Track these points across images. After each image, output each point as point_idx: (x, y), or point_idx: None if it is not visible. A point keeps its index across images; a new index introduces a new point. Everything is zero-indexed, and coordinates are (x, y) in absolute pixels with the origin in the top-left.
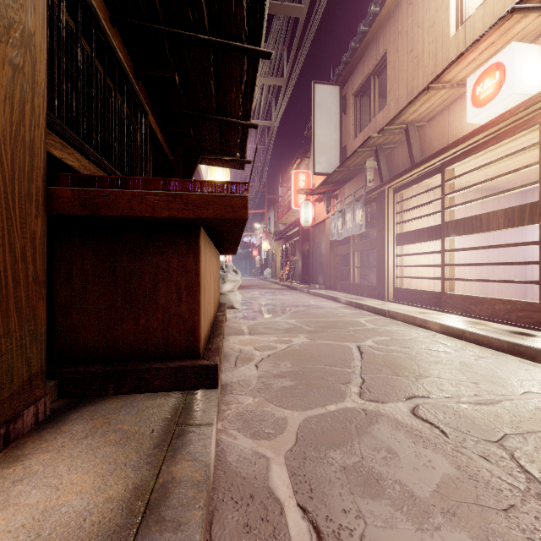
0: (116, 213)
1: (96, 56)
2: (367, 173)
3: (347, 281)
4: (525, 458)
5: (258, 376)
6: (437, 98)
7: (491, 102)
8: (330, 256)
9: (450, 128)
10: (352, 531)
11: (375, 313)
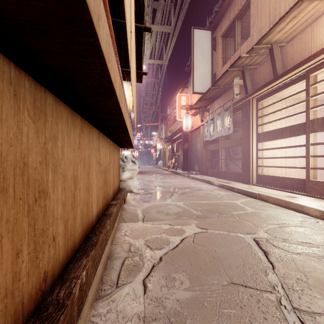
0: None
1: None
2: (234, 88)
3: (215, 169)
4: None
5: (144, 317)
6: (304, 14)
7: None
8: (203, 151)
9: (314, 42)
10: None
11: (246, 195)
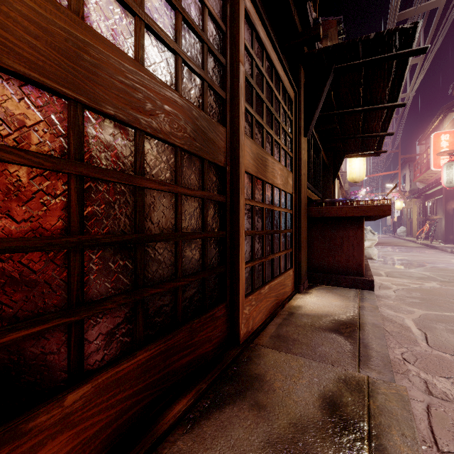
0: (331, 215)
1: None
2: None
3: None
4: None
5: (395, 295)
6: None
7: None
8: None
9: None
10: (441, 337)
11: None
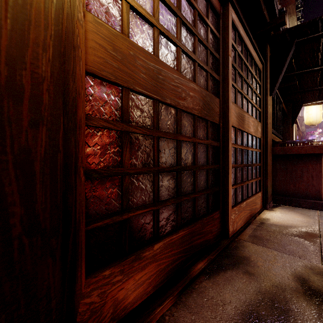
0: (292, 153)
1: None
2: None
3: None
4: None
5: None
6: None
7: None
8: None
9: None
10: None
11: None
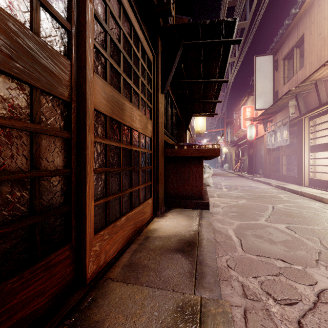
0: (181, 155)
1: (164, 97)
2: (290, 109)
3: (279, 173)
4: (325, 241)
5: (222, 211)
6: None
7: None
8: (266, 157)
9: None
10: (250, 241)
11: (293, 192)
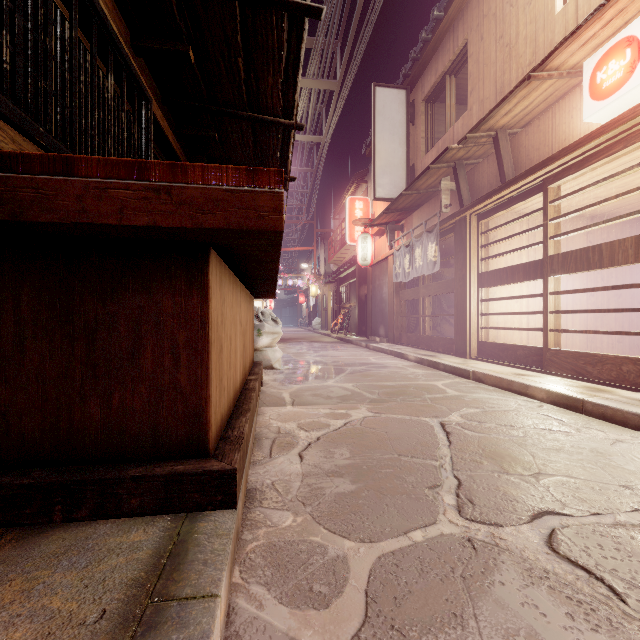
0: (54, 218)
1: (64, 2)
2: (442, 196)
3: (414, 333)
4: None
5: (302, 474)
6: (538, 93)
7: (619, 91)
8: (393, 302)
9: (555, 134)
10: None
11: (455, 374)
